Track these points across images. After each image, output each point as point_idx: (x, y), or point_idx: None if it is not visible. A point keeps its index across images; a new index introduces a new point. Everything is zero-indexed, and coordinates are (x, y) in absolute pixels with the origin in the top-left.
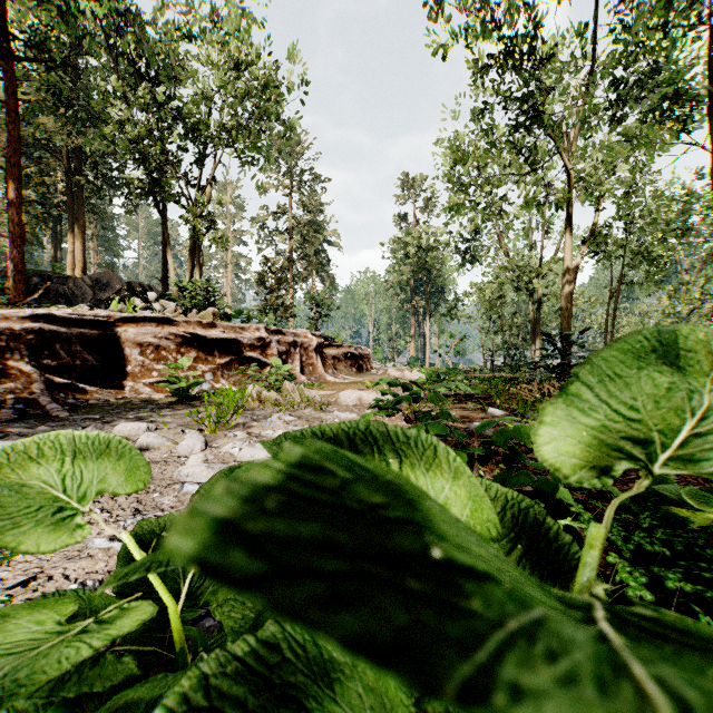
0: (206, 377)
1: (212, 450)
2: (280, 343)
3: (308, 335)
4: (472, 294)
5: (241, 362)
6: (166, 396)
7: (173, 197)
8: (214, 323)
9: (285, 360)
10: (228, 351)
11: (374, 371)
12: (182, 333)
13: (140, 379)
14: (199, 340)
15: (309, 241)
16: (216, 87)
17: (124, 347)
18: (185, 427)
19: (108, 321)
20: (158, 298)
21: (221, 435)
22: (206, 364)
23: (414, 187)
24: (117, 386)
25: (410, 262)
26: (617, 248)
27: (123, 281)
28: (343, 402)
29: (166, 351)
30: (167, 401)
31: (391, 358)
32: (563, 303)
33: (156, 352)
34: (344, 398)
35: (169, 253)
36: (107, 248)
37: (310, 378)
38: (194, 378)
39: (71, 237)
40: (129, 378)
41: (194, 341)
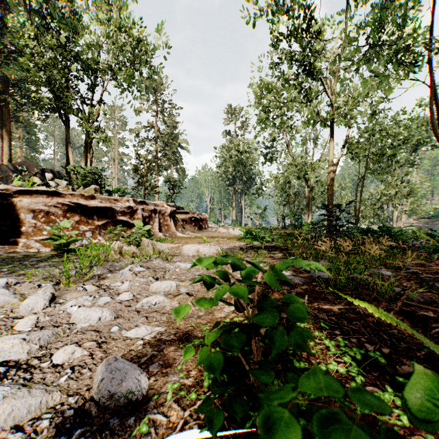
0: (86, 234)
1: (54, 307)
2: (144, 210)
3: (164, 205)
4: (271, 181)
5: (114, 224)
6: (51, 249)
7: (69, 109)
8: (94, 196)
9: (148, 222)
10: (105, 216)
11: (210, 229)
12: (67, 203)
13: (33, 237)
14: (82, 208)
15: (168, 145)
16: (102, 36)
17: (20, 212)
18: (46, 280)
19: (6, 193)
20: (58, 178)
21: (73, 288)
22: (87, 225)
23: (235, 114)
24: (13, 242)
25: (232, 160)
26: (363, 151)
27: (38, 168)
28: (185, 253)
29: (55, 216)
30: (49, 254)
31: (221, 220)
32: (329, 186)
33: (46, 216)
34: (186, 250)
35: (69, 149)
36: (30, 147)
37: (165, 234)
38: (76, 235)
39: (1, 137)
40: (24, 236)
41: (77, 208)
